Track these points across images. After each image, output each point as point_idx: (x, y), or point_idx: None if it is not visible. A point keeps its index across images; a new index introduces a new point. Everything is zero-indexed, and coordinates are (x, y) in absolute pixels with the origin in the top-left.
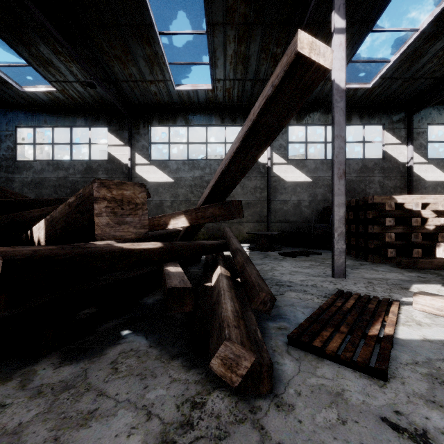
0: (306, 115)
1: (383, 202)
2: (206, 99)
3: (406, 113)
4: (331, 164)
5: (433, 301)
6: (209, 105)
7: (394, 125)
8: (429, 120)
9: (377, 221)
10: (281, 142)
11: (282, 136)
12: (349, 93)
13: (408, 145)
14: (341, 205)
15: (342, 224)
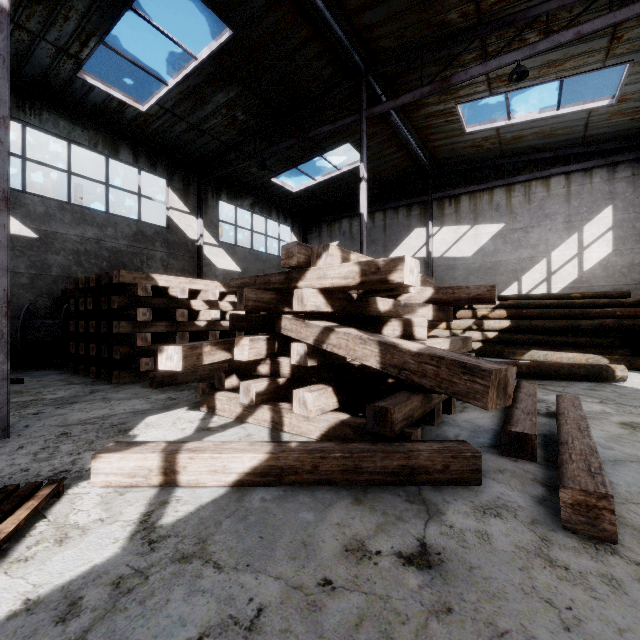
0: (23, 103)
1: (135, 283)
2: None
3: (197, 175)
4: None
5: (123, 461)
6: None
7: (182, 186)
8: (220, 194)
9: (127, 314)
10: None
11: None
12: (111, 103)
13: (199, 218)
14: None
15: (0, 315)
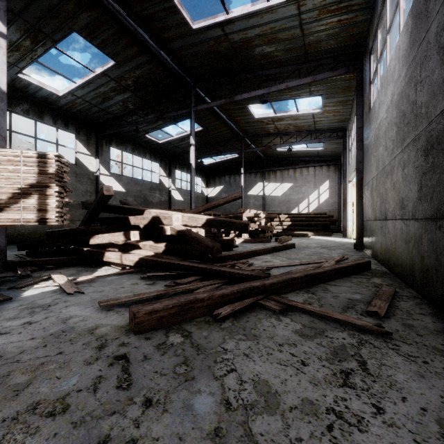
0: (122, 143)
1: None
2: (44, 97)
3: (169, 160)
4: (191, 197)
5: None
6: (42, 101)
7: (164, 165)
8: (176, 167)
9: None
10: (106, 158)
11: (106, 153)
12: (150, 141)
13: (170, 178)
14: None
15: None
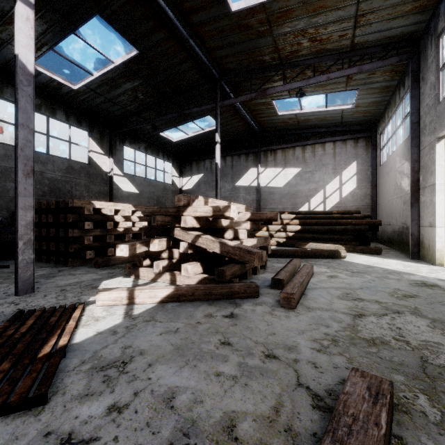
0: None
1: (83, 207)
2: None
3: (109, 129)
4: (15, 157)
5: (110, 295)
6: None
7: (99, 136)
8: (124, 141)
9: (77, 225)
10: None
11: None
12: (53, 83)
13: (110, 157)
14: (29, 208)
15: (30, 230)
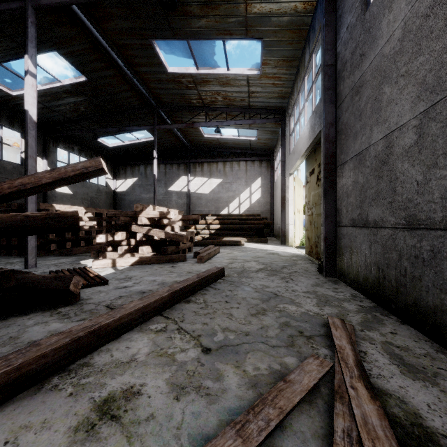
0: None
1: (47, 209)
2: None
3: (42, 131)
4: None
5: (101, 262)
6: None
7: None
8: (58, 144)
9: None
10: None
11: None
12: None
13: (44, 159)
14: (34, 211)
15: None
